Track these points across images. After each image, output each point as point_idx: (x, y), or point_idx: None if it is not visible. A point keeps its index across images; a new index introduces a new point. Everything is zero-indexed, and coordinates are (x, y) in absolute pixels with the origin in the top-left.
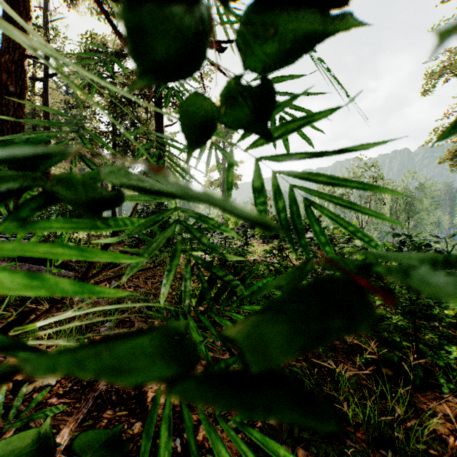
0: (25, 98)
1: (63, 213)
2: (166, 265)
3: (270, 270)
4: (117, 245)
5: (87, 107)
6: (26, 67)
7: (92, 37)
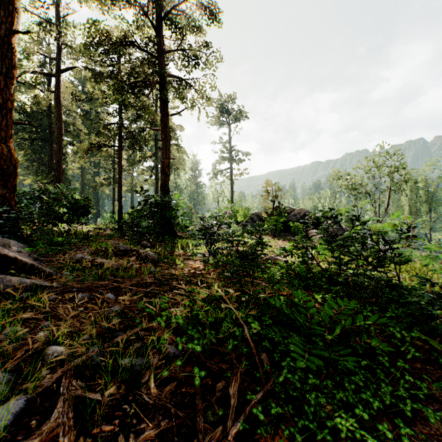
0: (13, 79)
1: (65, 205)
2: (163, 265)
3: (289, 274)
4: (120, 238)
5: (94, 99)
6: (14, 44)
7: (95, 23)
